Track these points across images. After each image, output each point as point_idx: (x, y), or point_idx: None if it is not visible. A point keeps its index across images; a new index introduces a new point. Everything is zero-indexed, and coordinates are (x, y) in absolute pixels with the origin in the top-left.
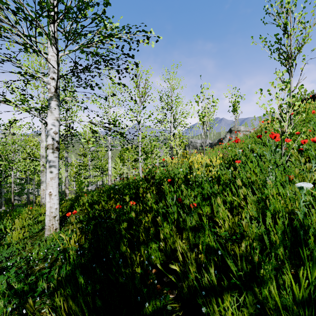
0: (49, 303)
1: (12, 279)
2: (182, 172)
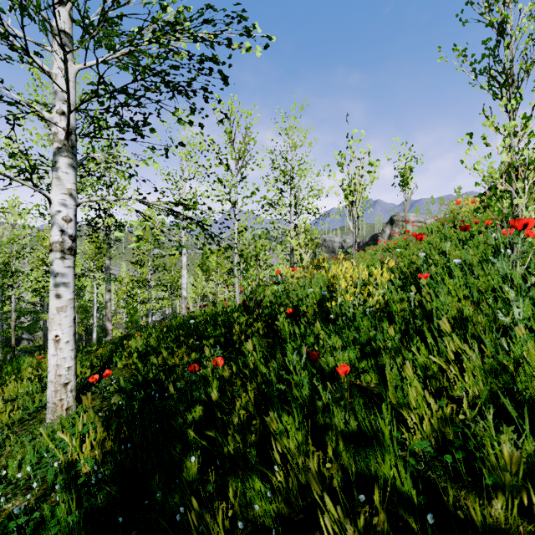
0: None
1: None
2: (313, 294)
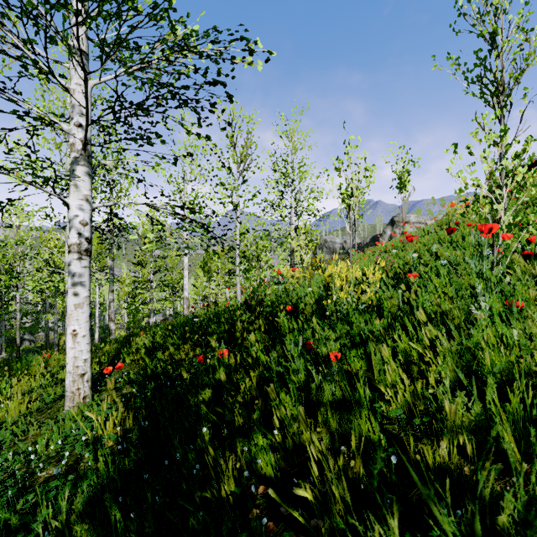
0: None
1: None
2: (312, 293)
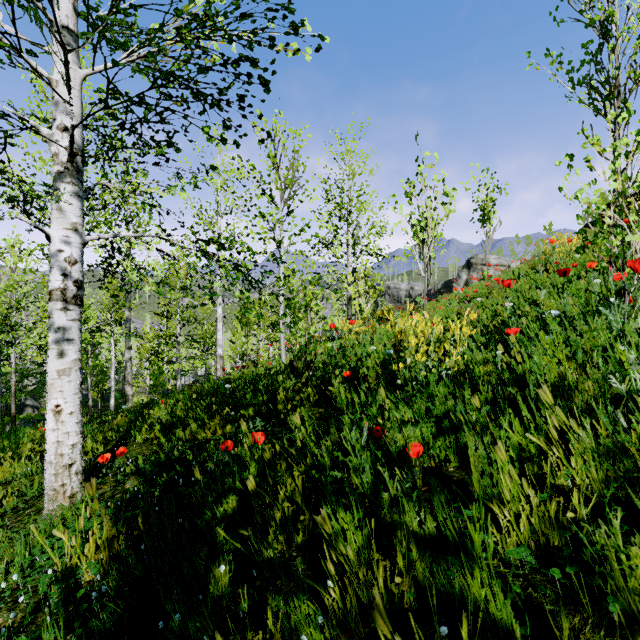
0: None
1: None
2: (375, 353)
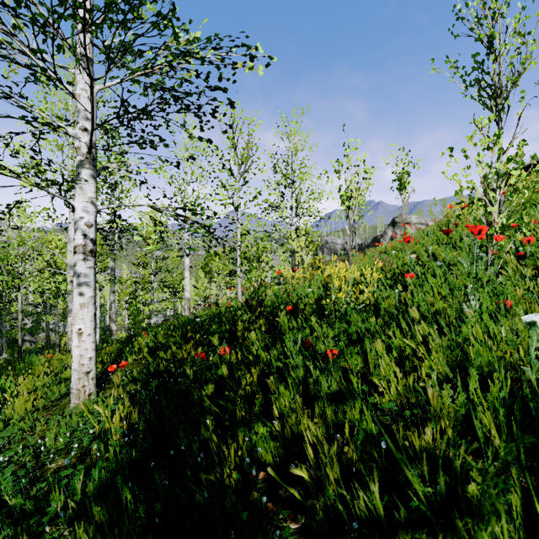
0: (69, 535)
1: (6, 488)
2: (311, 293)
